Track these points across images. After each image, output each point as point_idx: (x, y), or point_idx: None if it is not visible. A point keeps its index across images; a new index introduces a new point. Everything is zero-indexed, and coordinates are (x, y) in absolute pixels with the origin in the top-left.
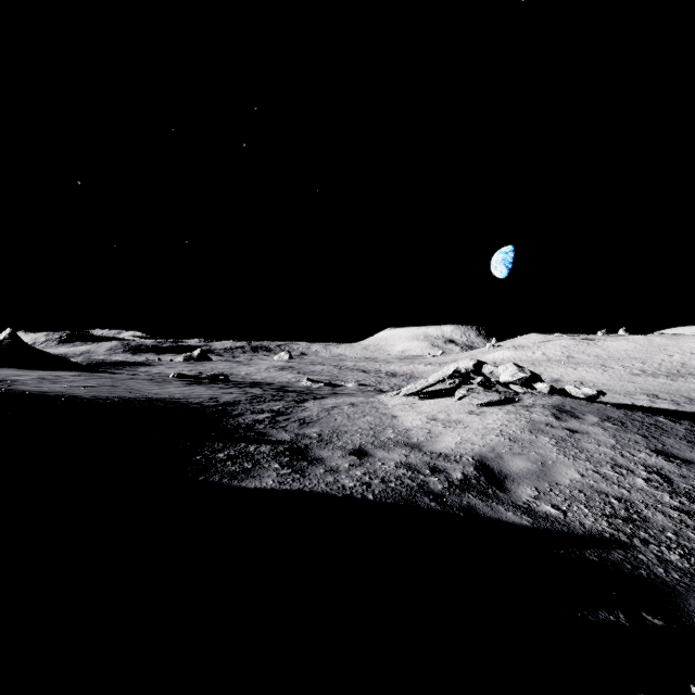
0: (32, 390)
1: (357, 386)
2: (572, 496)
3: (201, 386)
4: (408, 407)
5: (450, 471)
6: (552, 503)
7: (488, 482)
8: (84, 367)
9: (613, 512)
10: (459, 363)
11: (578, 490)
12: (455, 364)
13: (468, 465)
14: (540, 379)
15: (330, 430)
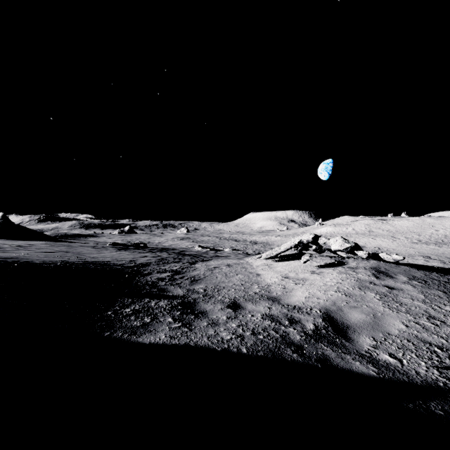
0: (0, 256)
1: (231, 250)
2: (403, 345)
3: (127, 251)
4: (268, 268)
5: (304, 322)
6: (388, 352)
7: (334, 332)
8: (51, 238)
9: (439, 360)
10: (302, 236)
11: (406, 339)
12: (299, 237)
13: (317, 317)
14: (360, 248)
15: (213, 286)
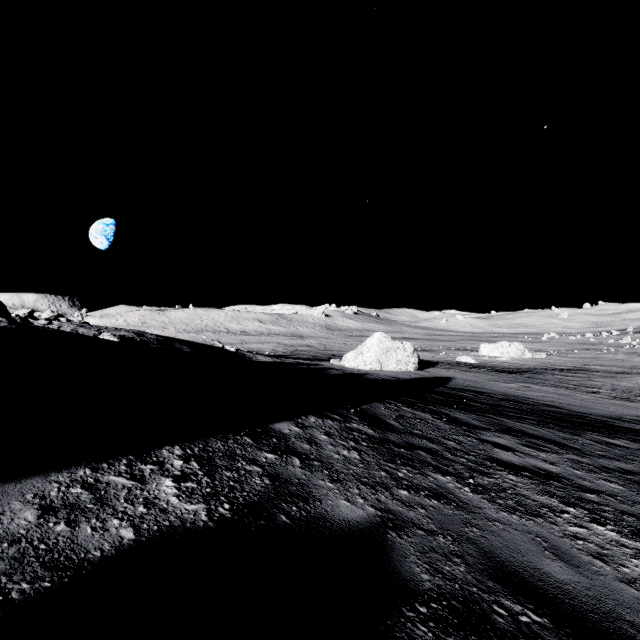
0: None
1: None
2: None
3: None
4: None
5: None
6: None
7: None
8: None
9: None
10: (19, 311)
11: None
12: (16, 312)
13: None
14: (64, 317)
15: None
